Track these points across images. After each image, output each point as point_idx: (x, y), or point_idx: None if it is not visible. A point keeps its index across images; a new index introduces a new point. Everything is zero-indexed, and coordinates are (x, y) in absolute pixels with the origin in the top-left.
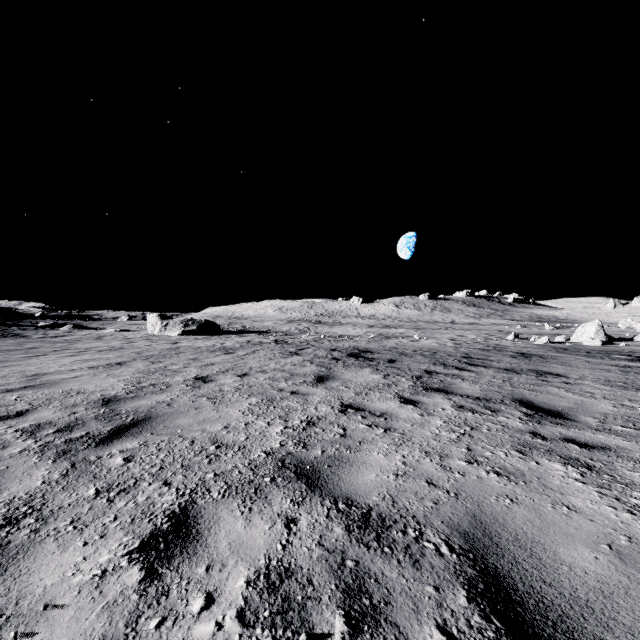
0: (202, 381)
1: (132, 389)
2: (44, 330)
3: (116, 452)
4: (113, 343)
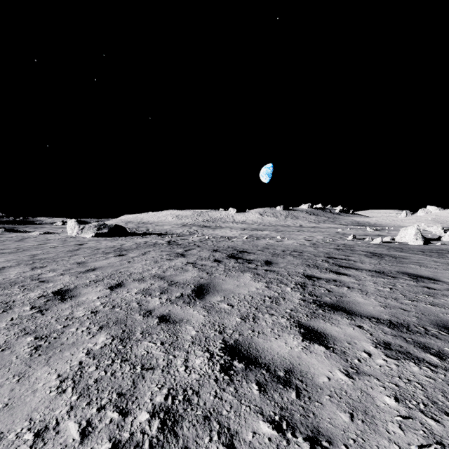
0: (59, 298)
1: None
2: None
3: None
4: (25, 245)
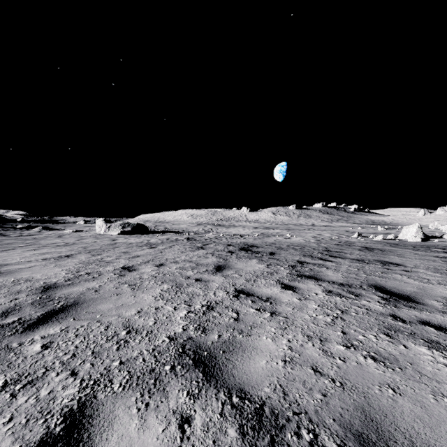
0: (127, 270)
1: (70, 277)
2: (21, 230)
3: (38, 338)
4: (68, 240)
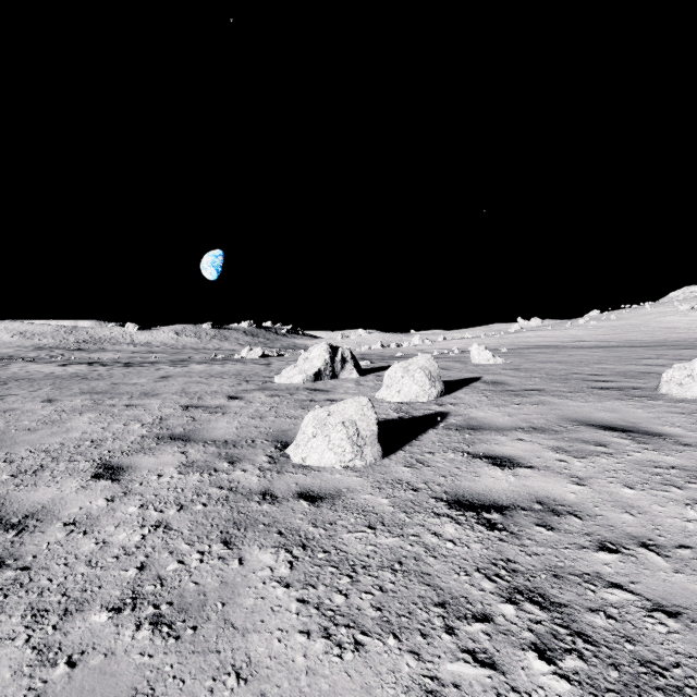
0: None
1: None
2: None
3: None
4: None
